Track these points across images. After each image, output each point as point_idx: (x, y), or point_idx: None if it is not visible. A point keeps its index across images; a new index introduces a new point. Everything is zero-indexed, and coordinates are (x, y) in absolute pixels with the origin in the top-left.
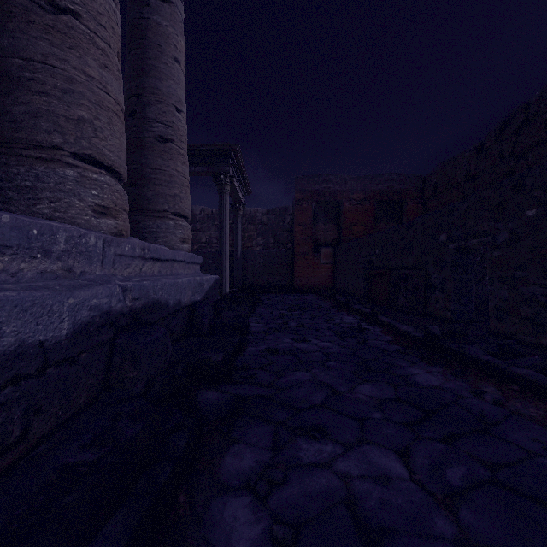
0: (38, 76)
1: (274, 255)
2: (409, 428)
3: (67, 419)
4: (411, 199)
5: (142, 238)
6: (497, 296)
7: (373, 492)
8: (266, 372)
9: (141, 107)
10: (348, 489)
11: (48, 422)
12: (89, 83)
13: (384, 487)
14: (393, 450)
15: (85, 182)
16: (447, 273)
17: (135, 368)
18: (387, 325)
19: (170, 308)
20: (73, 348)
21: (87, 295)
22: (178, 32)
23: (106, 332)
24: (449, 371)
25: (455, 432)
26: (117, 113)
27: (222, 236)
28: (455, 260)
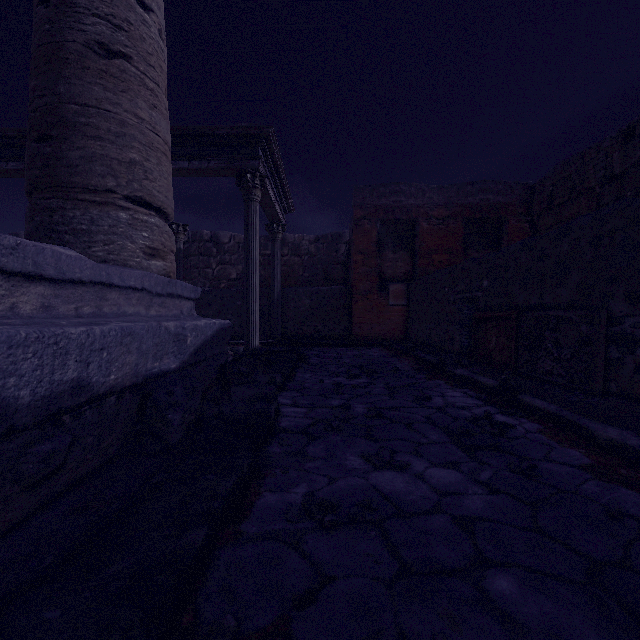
0: None
1: (325, 294)
2: None
3: None
4: (514, 216)
5: (58, 242)
6: None
7: None
8: None
9: None
10: None
11: None
12: None
13: None
14: None
15: None
16: None
17: None
18: (550, 417)
19: (20, 413)
20: None
21: None
22: None
23: None
24: None
25: None
26: None
27: (249, 263)
28: None
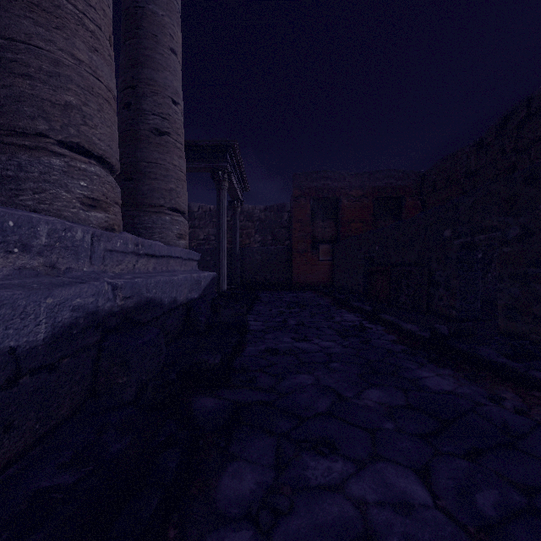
0: (21, 57)
1: (272, 252)
2: (426, 441)
3: (46, 432)
4: (410, 196)
5: (137, 233)
6: (507, 293)
7: (395, 524)
8: (266, 374)
9: (136, 98)
10: (364, 519)
11: (22, 438)
12: (77, 66)
13: (406, 517)
14: (411, 469)
15: (72, 172)
16: (452, 269)
17: (124, 373)
18: (390, 323)
19: (165, 307)
20: (52, 353)
21: (69, 294)
22: (174, 23)
23: (92, 334)
24: (461, 374)
25: (478, 446)
26: (108, 100)
27: (220, 232)
28: (461, 256)
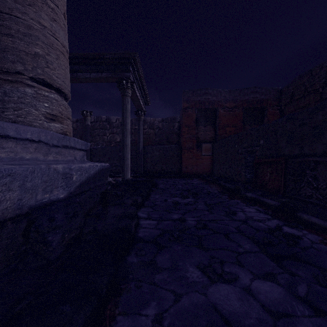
0: None
1: (167, 149)
2: None
3: None
4: (270, 106)
5: None
6: None
7: None
8: None
9: None
10: None
11: None
12: None
13: None
14: None
15: None
16: None
17: None
18: (326, 231)
19: None
20: None
21: None
22: None
23: None
24: None
25: None
26: None
27: (124, 131)
28: None
